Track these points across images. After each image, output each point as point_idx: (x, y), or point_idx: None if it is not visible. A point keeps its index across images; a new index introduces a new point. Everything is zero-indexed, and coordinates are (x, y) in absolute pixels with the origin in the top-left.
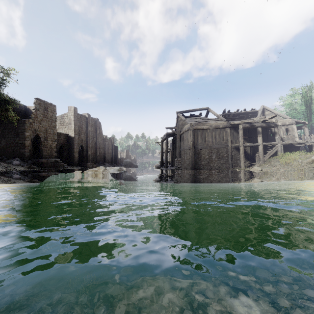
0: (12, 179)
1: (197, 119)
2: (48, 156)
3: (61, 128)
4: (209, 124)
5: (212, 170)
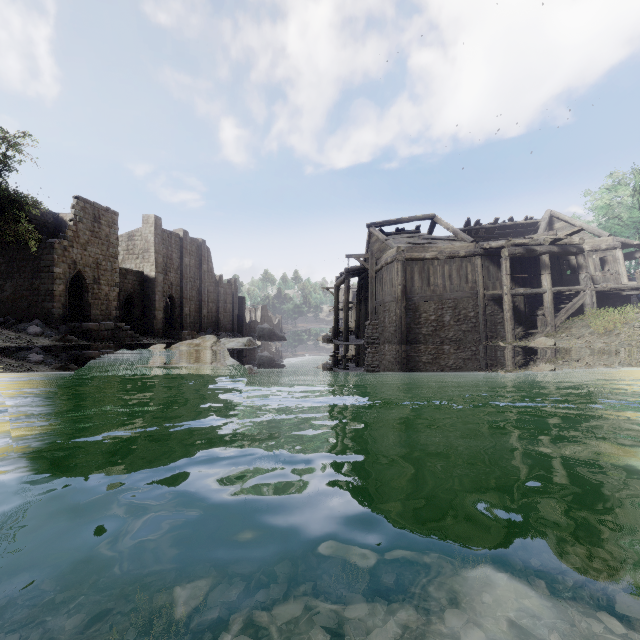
0: (22, 364)
1: (411, 238)
2: (101, 317)
3: (128, 260)
4: (437, 249)
5: (444, 345)
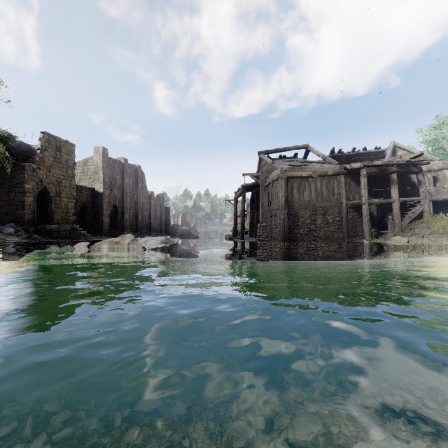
0: None
1: (291, 162)
2: (62, 221)
3: (83, 180)
4: (311, 170)
5: (316, 242)
